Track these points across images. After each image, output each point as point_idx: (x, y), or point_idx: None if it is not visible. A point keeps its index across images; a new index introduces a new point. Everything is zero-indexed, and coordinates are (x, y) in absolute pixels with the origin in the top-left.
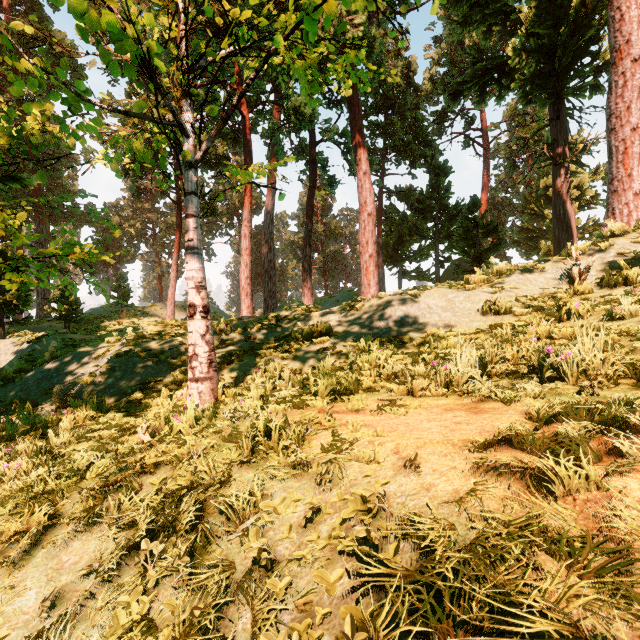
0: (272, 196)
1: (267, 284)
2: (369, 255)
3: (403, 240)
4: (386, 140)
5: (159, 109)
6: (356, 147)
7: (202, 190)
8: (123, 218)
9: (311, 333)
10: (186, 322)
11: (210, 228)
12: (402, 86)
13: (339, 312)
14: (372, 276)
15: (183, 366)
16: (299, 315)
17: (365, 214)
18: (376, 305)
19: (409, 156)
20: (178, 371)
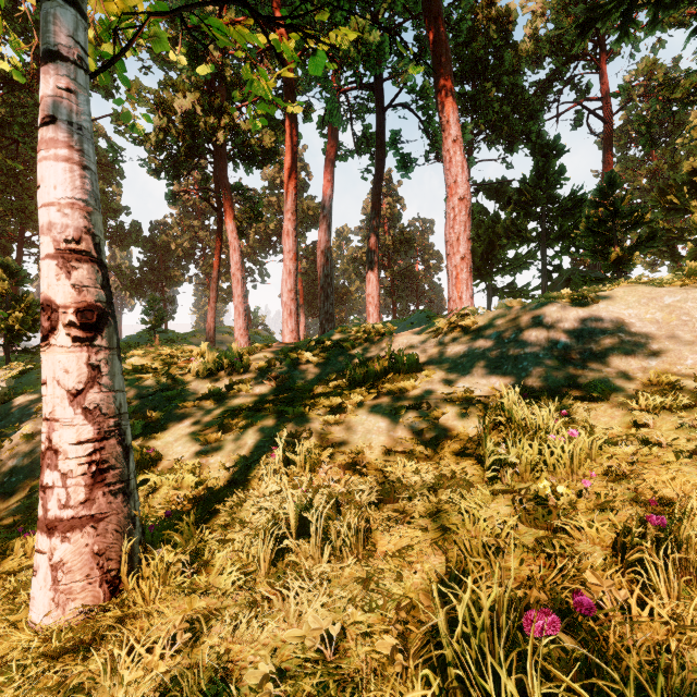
0: (329, 196)
1: (323, 304)
2: (460, 257)
3: (494, 247)
4: (476, 114)
5: (193, 94)
6: (442, 104)
7: (245, 192)
8: (171, 237)
9: (382, 372)
10: (192, 352)
11: (263, 245)
12: (499, 38)
13: (429, 335)
14: (465, 286)
15: (152, 431)
16: (361, 340)
17: (455, 199)
18: (502, 321)
19: (504, 137)
20: (141, 441)
